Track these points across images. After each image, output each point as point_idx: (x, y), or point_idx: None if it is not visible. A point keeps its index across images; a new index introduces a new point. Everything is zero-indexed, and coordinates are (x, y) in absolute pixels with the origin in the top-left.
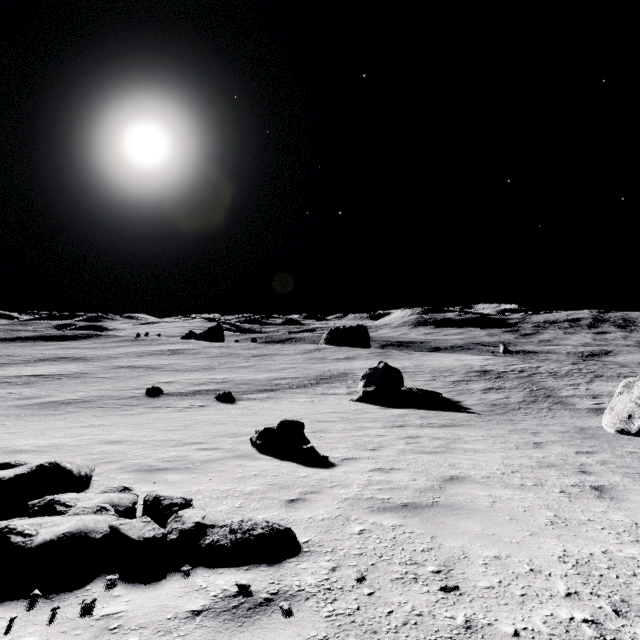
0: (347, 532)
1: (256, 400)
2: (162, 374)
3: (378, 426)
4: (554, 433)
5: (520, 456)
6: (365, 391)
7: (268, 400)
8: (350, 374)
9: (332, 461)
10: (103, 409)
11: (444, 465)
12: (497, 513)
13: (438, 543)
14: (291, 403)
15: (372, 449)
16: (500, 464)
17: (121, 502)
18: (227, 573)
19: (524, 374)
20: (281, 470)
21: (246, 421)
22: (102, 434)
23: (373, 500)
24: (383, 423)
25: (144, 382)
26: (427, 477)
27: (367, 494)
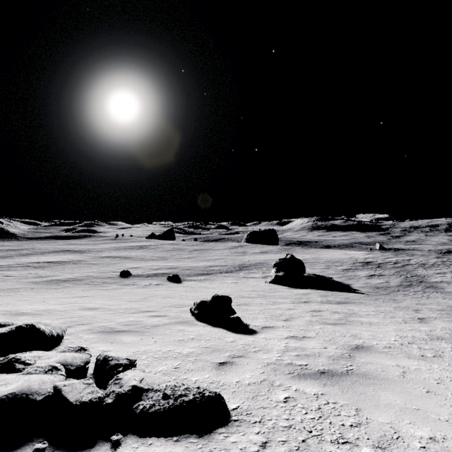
0: (273, 399)
1: (196, 281)
2: (131, 262)
3: (288, 302)
4: (433, 311)
5: (410, 329)
6: (276, 275)
7: (205, 281)
8: (264, 263)
9: (254, 329)
10: (89, 285)
11: (347, 335)
12: (412, 384)
13: (365, 417)
14: (221, 283)
15: (285, 320)
16: (395, 336)
17: (74, 361)
18: (156, 445)
19: (399, 265)
20: (213, 335)
21: (188, 296)
22: (84, 303)
23: (293, 366)
24: (291, 299)
25: (119, 267)
26: (336, 345)
27: (286, 360)
